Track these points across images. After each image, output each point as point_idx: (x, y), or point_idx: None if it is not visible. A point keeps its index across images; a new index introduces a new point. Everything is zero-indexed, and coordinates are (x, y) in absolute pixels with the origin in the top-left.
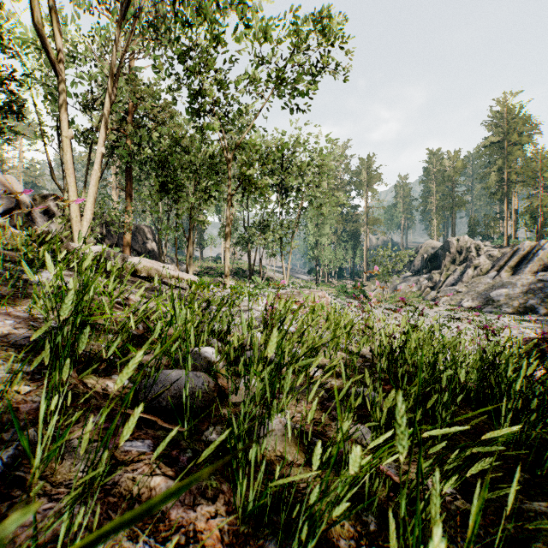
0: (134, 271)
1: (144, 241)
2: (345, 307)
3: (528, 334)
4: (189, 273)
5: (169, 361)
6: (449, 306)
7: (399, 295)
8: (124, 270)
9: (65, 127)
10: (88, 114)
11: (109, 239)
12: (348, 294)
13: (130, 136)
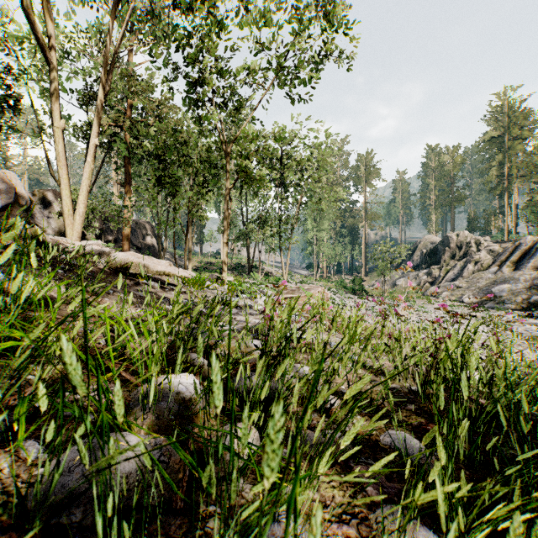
0: (120, 267)
1: (144, 237)
2: (344, 303)
3: (534, 331)
4: (188, 268)
5: (128, 396)
6: (450, 301)
7: (398, 290)
8: (108, 266)
9: (57, 117)
10: (90, 111)
11: (109, 234)
12: (347, 290)
13: (129, 131)
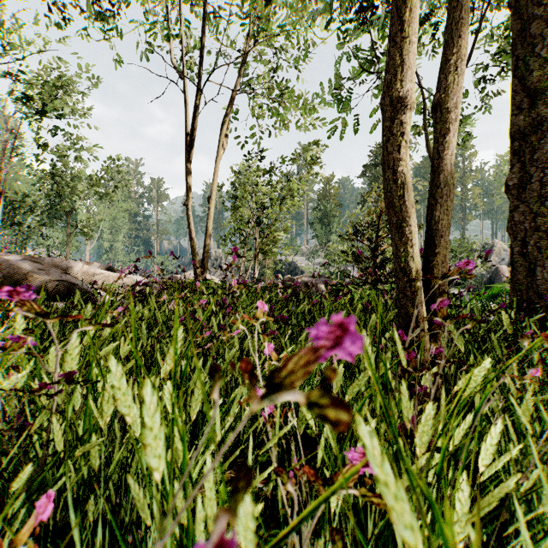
0: None
1: None
2: None
3: None
4: None
5: None
6: None
7: None
8: None
9: None
10: None
11: None
12: None
13: None
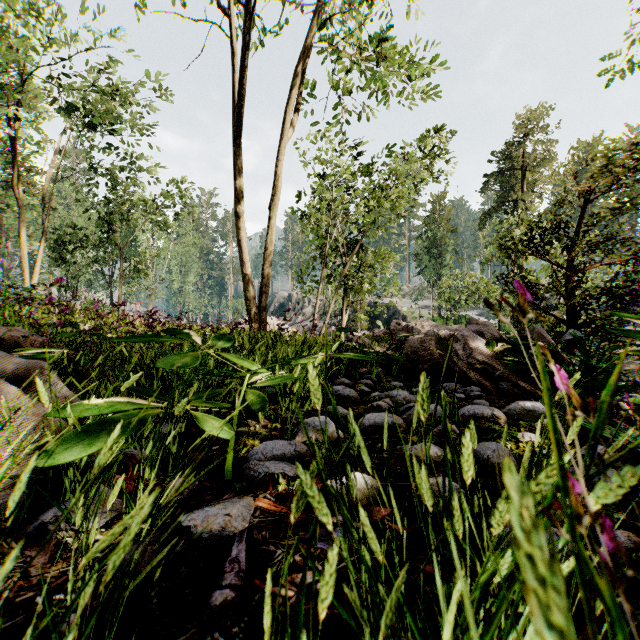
0: None
1: None
2: None
3: None
4: None
5: None
6: None
7: None
8: None
9: (24, 236)
10: None
11: None
12: None
13: None
